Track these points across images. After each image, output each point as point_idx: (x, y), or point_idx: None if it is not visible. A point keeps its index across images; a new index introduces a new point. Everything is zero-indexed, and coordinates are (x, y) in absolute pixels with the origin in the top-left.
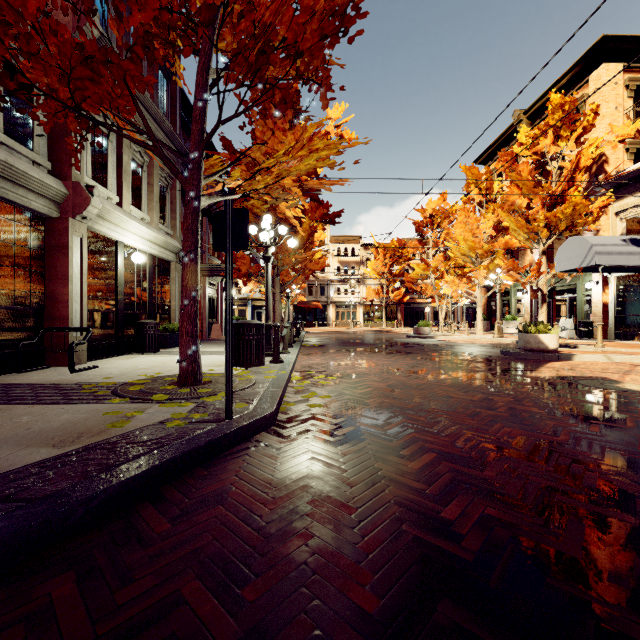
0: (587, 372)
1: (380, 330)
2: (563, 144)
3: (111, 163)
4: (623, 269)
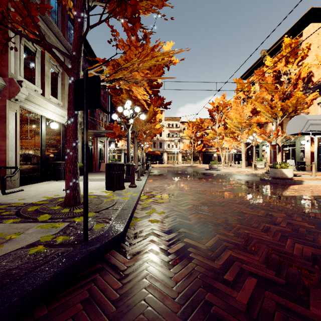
0: (317, 192)
1: (190, 166)
2: (290, 66)
3: (37, 70)
4: None
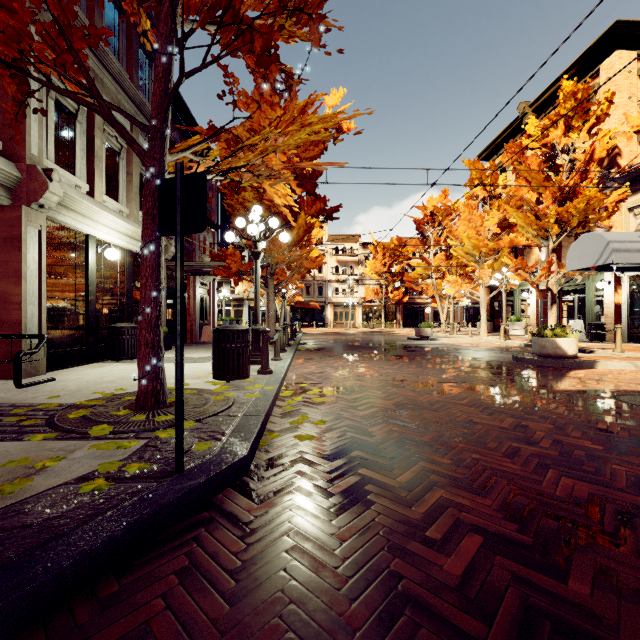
0: (621, 384)
1: (379, 331)
2: (574, 135)
3: (80, 147)
4: (639, 268)
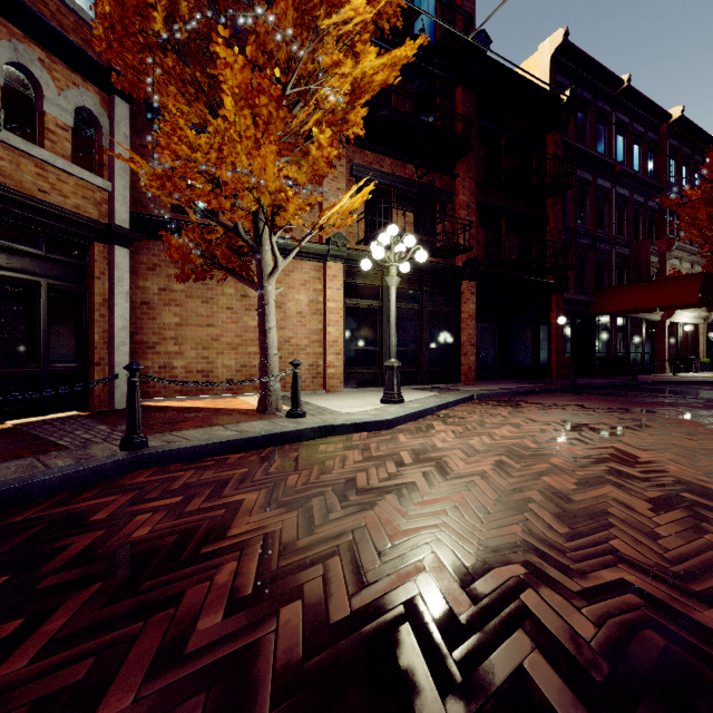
0: None
1: None
2: None
3: None
4: None
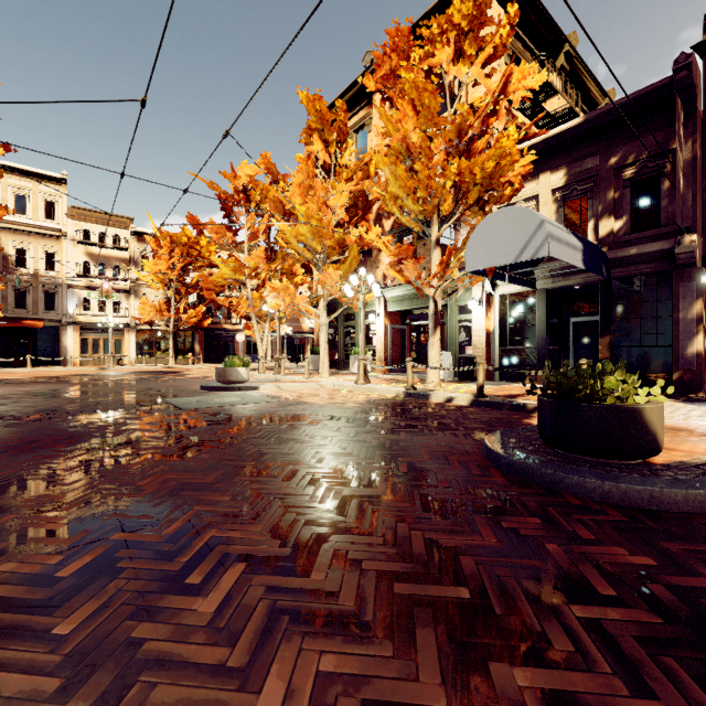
0: None
1: (161, 370)
2: (465, 69)
3: None
4: (524, 281)
